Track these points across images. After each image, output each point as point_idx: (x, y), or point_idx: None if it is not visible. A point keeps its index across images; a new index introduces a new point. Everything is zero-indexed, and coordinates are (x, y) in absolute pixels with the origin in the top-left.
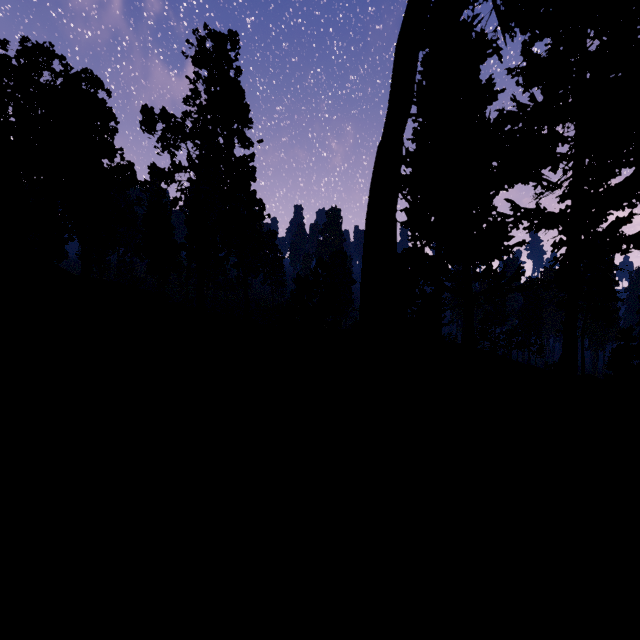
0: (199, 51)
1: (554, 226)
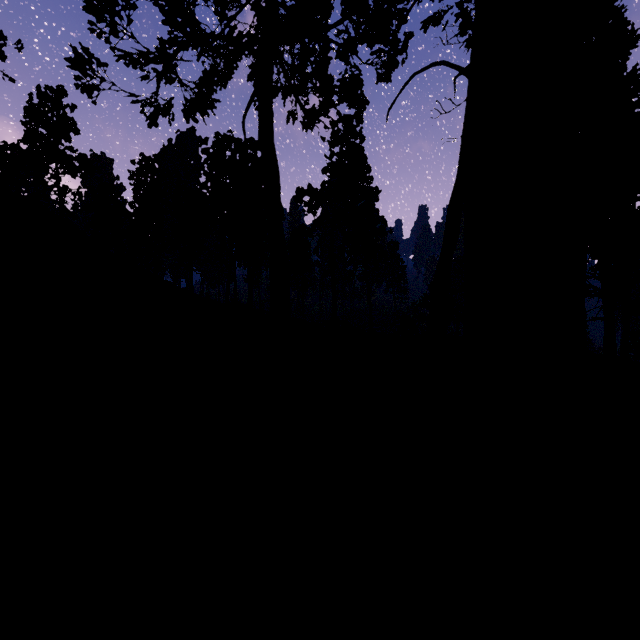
0: (333, 136)
1: None
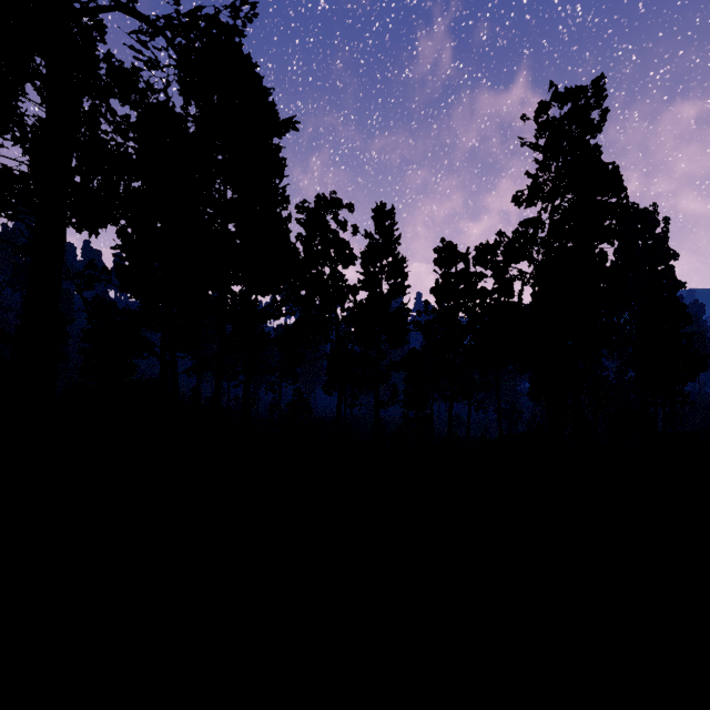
0: None
1: None
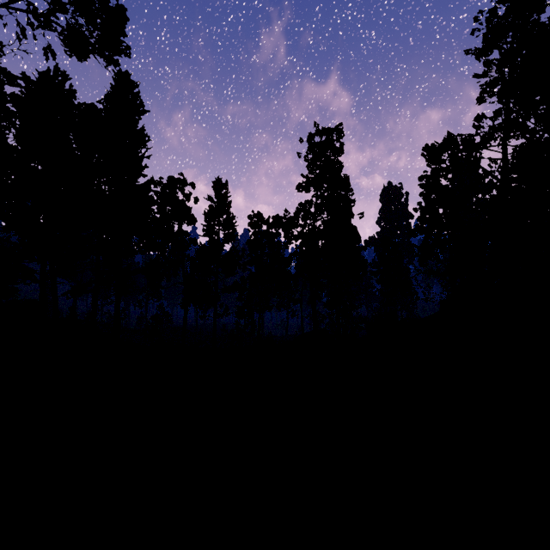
0: None
1: None
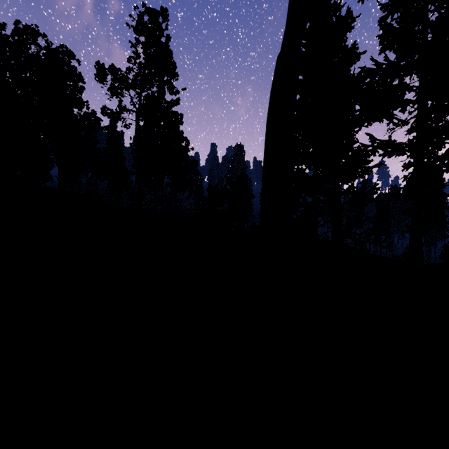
0: (138, 22)
1: (402, 153)
